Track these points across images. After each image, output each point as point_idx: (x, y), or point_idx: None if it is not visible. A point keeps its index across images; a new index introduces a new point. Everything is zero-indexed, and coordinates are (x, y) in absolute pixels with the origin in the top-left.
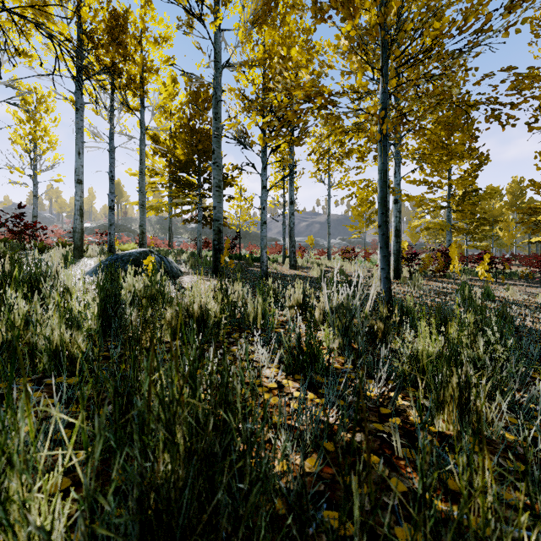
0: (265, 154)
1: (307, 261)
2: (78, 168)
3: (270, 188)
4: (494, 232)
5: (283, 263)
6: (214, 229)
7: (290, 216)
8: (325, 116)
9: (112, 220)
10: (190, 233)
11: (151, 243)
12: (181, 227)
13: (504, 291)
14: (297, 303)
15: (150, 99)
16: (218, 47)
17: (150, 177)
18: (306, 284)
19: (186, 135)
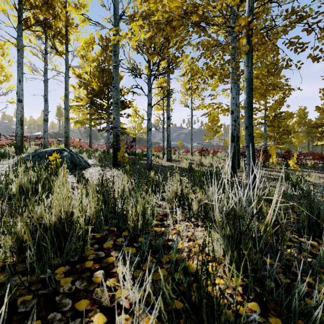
0: (150, 81)
1: (178, 156)
2: (18, 91)
3: (153, 105)
4: (290, 139)
5: (163, 158)
6: (113, 134)
7: (167, 127)
8: (196, 43)
9: (46, 128)
10: (105, 139)
11: (77, 145)
12: (99, 135)
13: (307, 176)
14: (175, 194)
15: (71, 45)
16: (116, 4)
17: (77, 102)
18: (179, 173)
19: (99, 73)
